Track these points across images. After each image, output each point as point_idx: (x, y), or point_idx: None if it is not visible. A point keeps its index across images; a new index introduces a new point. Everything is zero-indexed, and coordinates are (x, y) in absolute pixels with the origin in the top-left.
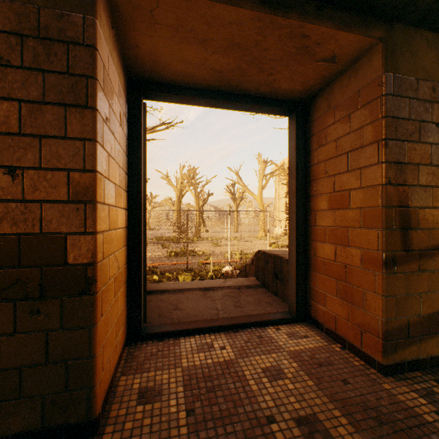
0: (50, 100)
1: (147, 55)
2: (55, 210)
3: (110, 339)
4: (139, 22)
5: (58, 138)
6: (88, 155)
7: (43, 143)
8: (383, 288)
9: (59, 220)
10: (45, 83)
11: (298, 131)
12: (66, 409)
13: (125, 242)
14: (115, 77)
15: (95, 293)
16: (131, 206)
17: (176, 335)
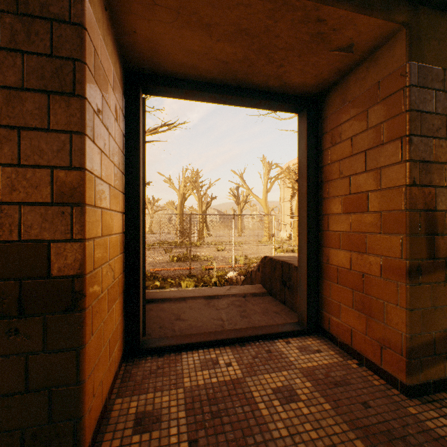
0: (30, 86)
1: (146, 43)
2: (36, 214)
3: (102, 359)
4: (136, 3)
5: (40, 130)
6: (75, 150)
7: (22, 136)
8: (406, 300)
9: (41, 225)
10: (25, 66)
11: (309, 129)
12: (50, 443)
13: (121, 249)
14: (109, 66)
15: (84, 309)
16: (128, 210)
17: (178, 349)
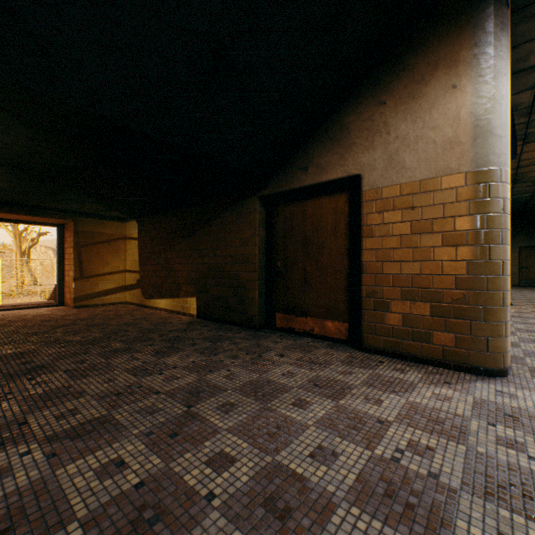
0: None
1: None
2: None
3: None
4: None
5: None
6: None
7: None
8: (74, 286)
9: None
10: None
11: (60, 235)
12: None
13: None
14: None
15: None
16: None
17: None
